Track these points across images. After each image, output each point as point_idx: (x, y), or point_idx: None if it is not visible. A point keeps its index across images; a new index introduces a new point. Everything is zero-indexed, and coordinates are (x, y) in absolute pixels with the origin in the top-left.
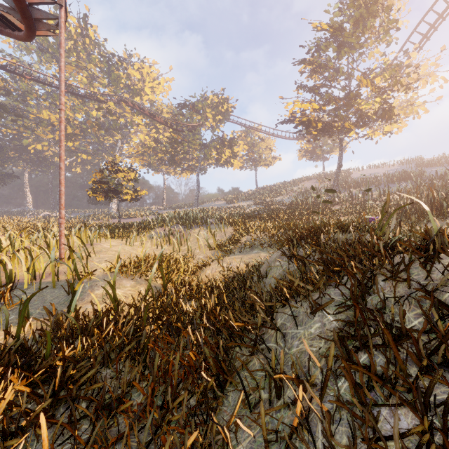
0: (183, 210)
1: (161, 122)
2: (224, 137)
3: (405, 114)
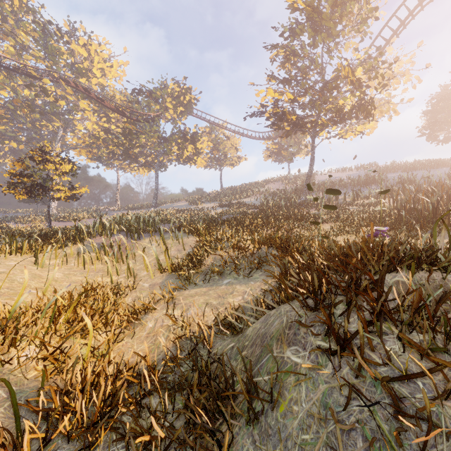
0: (137, 211)
1: (111, 108)
2: (186, 131)
3: (382, 112)
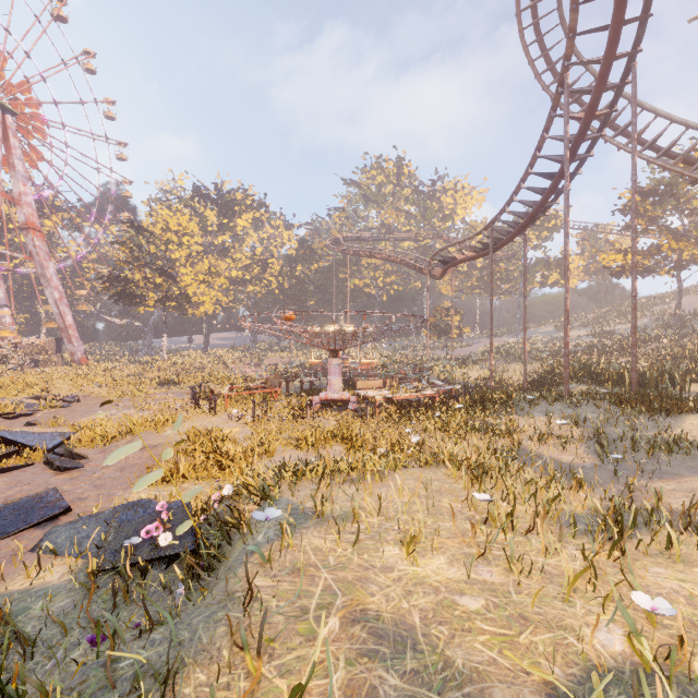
0: (501, 342)
1: None
2: (549, 261)
3: None
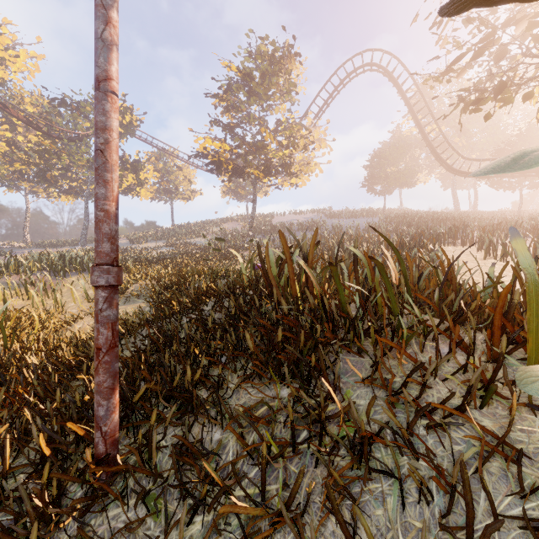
0: (59, 249)
1: (20, 118)
2: (125, 158)
3: (303, 171)
